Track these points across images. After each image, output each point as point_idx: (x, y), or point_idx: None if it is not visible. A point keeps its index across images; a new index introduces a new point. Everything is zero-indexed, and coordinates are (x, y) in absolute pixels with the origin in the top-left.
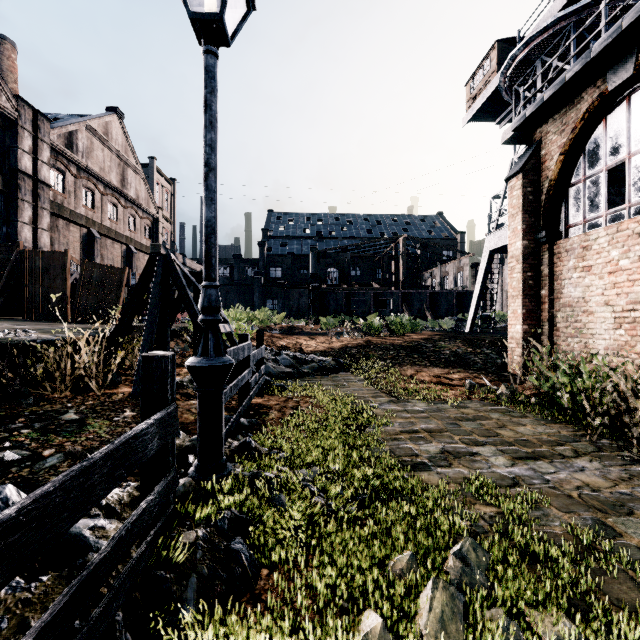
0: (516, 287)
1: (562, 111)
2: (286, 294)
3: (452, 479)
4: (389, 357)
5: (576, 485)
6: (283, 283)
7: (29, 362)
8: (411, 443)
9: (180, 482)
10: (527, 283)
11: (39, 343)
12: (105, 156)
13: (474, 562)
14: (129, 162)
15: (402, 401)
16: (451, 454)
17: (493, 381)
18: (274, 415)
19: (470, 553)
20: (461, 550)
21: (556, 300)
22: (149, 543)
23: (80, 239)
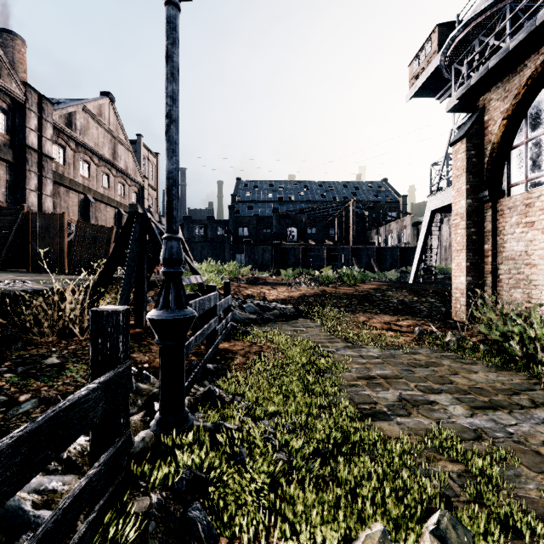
0: (460, 242)
1: (505, 79)
2: (252, 250)
3: (413, 430)
4: (343, 305)
5: (542, 440)
6: (249, 240)
7: (19, 310)
8: (369, 390)
9: (142, 435)
10: (471, 238)
11: (30, 293)
12: (99, 133)
13: (455, 543)
14: (119, 138)
15: (357, 347)
16: (409, 402)
17: (440, 328)
18: (239, 360)
19: (449, 531)
20: (439, 528)
21: (499, 254)
22: (91, 523)
23: (78, 204)
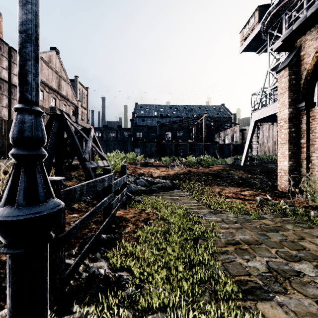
0: (284, 138)
1: (317, 25)
2: (144, 145)
3: (299, 316)
4: (203, 180)
5: None
6: (142, 139)
7: None
8: (239, 257)
9: None
10: (292, 135)
11: None
12: (49, 73)
13: None
14: (62, 76)
15: (218, 212)
16: (278, 273)
17: (271, 197)
18: (129, 228)
19: None
20: None
21: (311, 146)
22: None
23: None
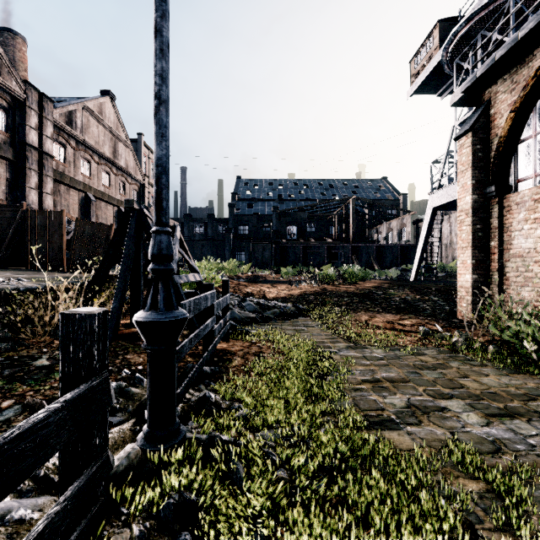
0: (465, 239)
1: (512, 70)
2: (252, 248)
3: (425, 441)
4: (344, 303)
5: None
6: (249, 238)
7: (9, 309)
8: (374, 394)
9: (128, 449)
10: (476, 235)
11: (22, 291)
12: (99, 132)
13: None
14: (120, 137)
15: (360, 347)
16: (418, 409)
17: (444, 327)
18: (237, 362)
19: None
20: None
21: (505, 251)
22: None
23: (78, 202)
